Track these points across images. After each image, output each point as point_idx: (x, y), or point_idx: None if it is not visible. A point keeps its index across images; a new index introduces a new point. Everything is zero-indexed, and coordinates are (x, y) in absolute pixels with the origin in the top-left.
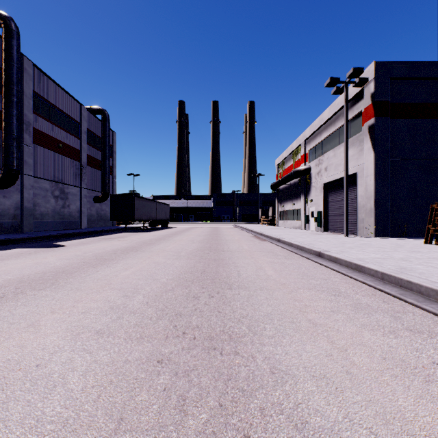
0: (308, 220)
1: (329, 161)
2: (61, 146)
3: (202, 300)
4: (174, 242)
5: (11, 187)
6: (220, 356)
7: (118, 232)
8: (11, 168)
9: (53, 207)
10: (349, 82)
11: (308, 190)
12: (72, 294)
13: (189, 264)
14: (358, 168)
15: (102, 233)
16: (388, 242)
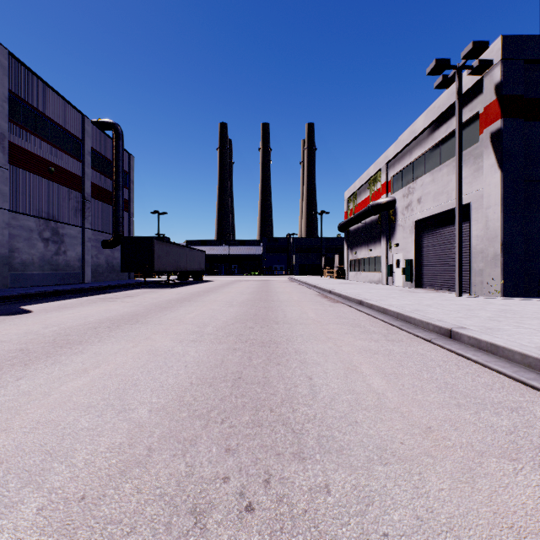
0: (391, 272)
1: (424, 189)
2: (53, 170)
3: (216, 533)
4: (203, 305)
5: None
6: None
7: (131, 288)
8: None
9: (41, 254)
10: (463, 67)
11: (392, 231)
12: None
13: (214, 356)
14: (473, 196)
15: (107, 290)
16: (538, 307)
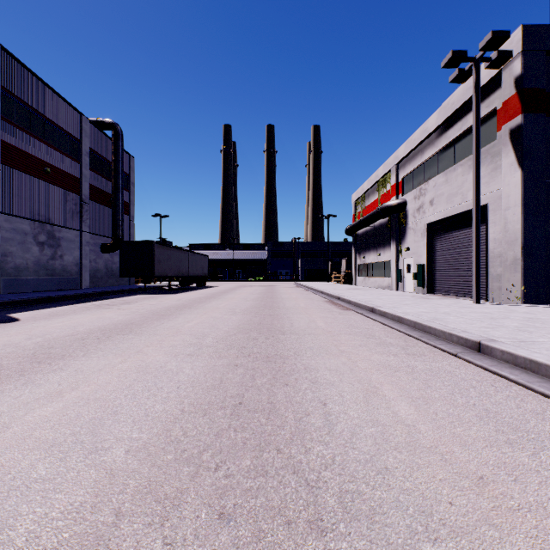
0: (402, 277)
1: (437, 191)
2: (48, 171)
3: None
4: (204, 313)
5: None
6: None
7: (130, 294)
8: None
9: (36, 258)
10: (481, 59)
11: (403, 234)
12: None
13: (212, 374)
14: (490, 197)
15: (105, 296)
16: None
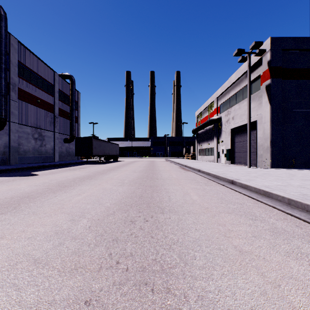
0: (219, 156)
1: (235, 112)
2: (39, 102)
3: (138, 224)
4: (121, 172)
5: (1, 131)
6: (151, 294)
7: (80, 164)
8: (0, 117)
9: (33, 146)
10: (251, 52)
11: (220, 134)
12: (27, 218)
13: (130, 190)
14: (258, 117)
15: (69, 165)
16: (282, 172)
